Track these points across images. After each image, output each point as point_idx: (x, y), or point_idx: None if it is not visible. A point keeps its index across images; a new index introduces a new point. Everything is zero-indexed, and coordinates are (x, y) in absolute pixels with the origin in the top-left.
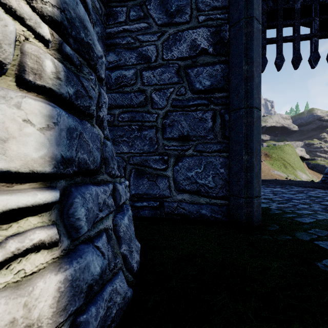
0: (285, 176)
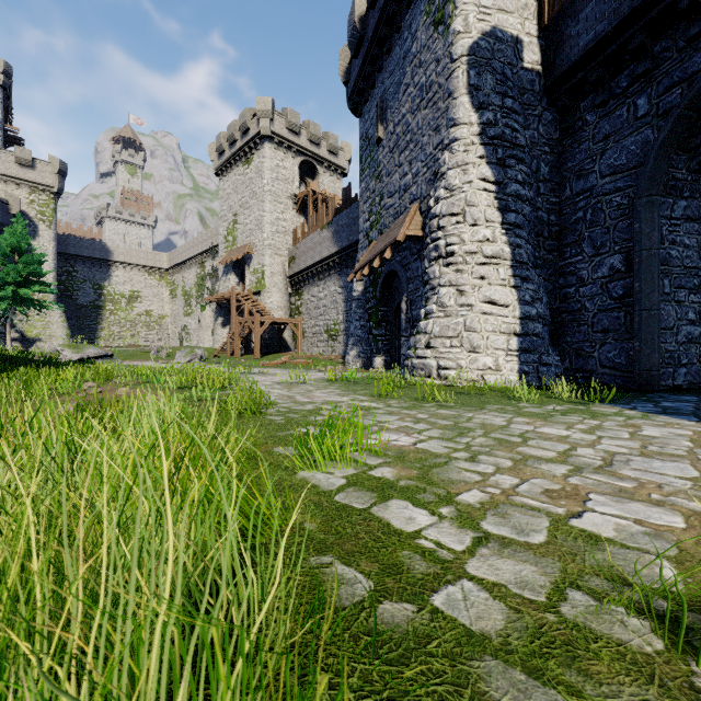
0: None
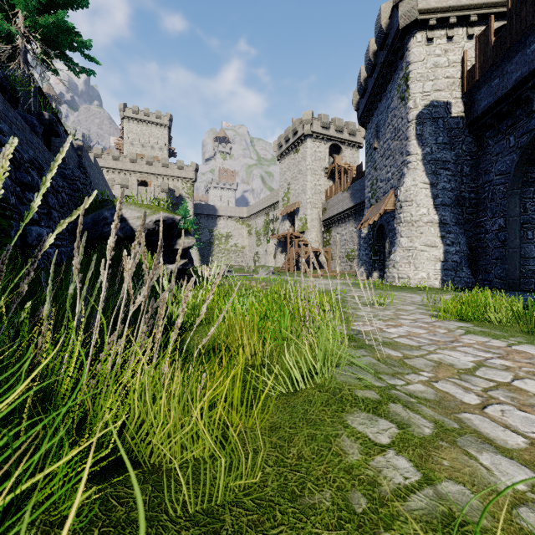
0: None
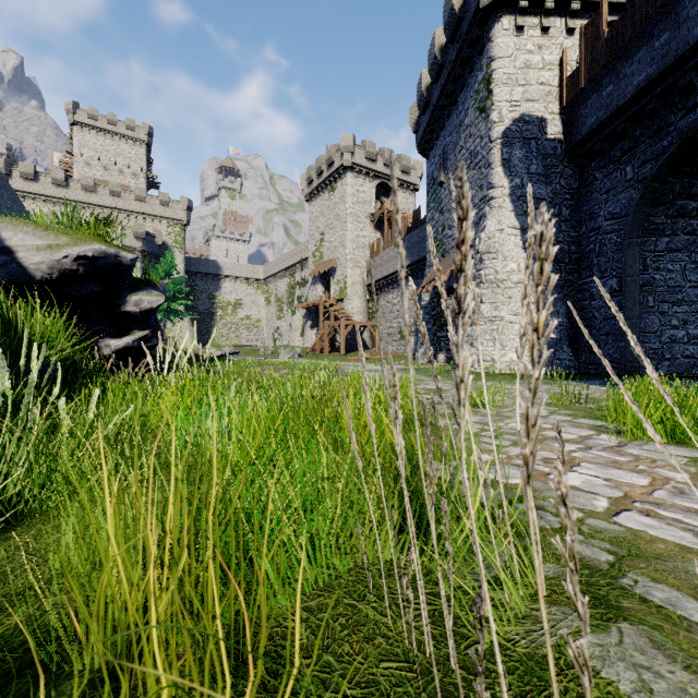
0: None
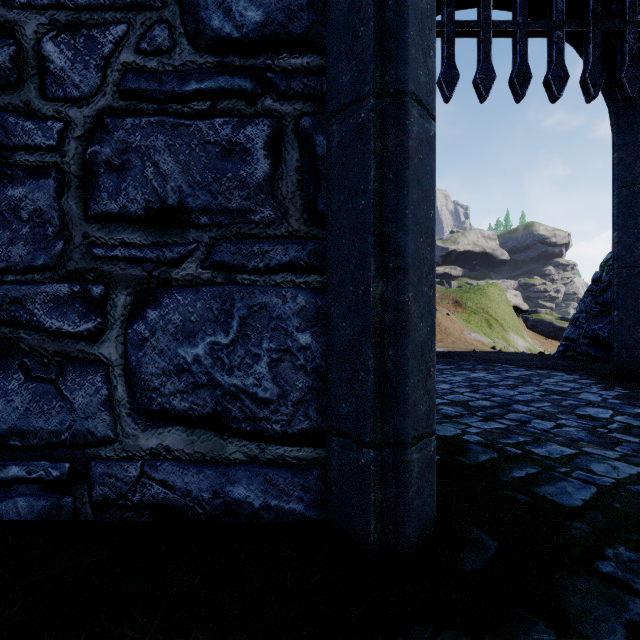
0: (489, 343)
